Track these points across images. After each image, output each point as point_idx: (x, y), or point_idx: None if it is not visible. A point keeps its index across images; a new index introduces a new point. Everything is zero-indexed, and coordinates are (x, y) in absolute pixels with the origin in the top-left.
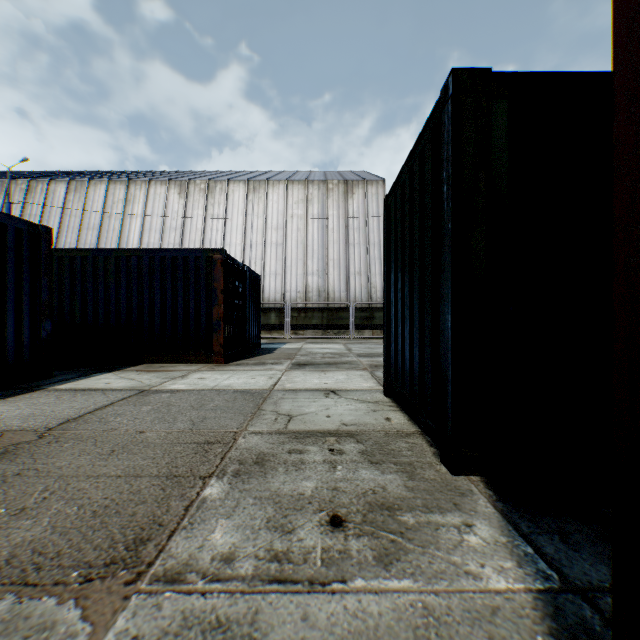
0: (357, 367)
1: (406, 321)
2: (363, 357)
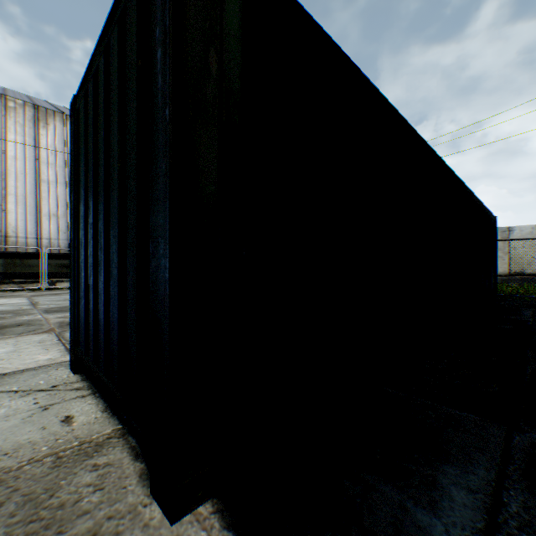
0: (39, 329)
1: (100, 269)
2: (54, 313)
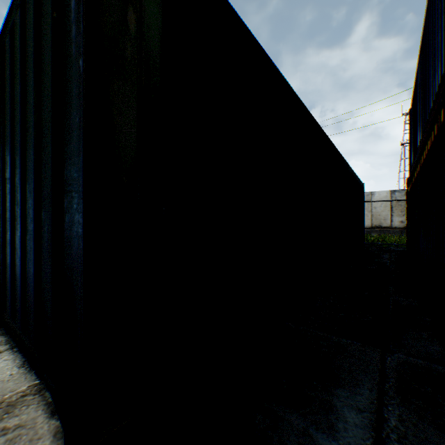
0: None
1: (17, 224)
2: None
